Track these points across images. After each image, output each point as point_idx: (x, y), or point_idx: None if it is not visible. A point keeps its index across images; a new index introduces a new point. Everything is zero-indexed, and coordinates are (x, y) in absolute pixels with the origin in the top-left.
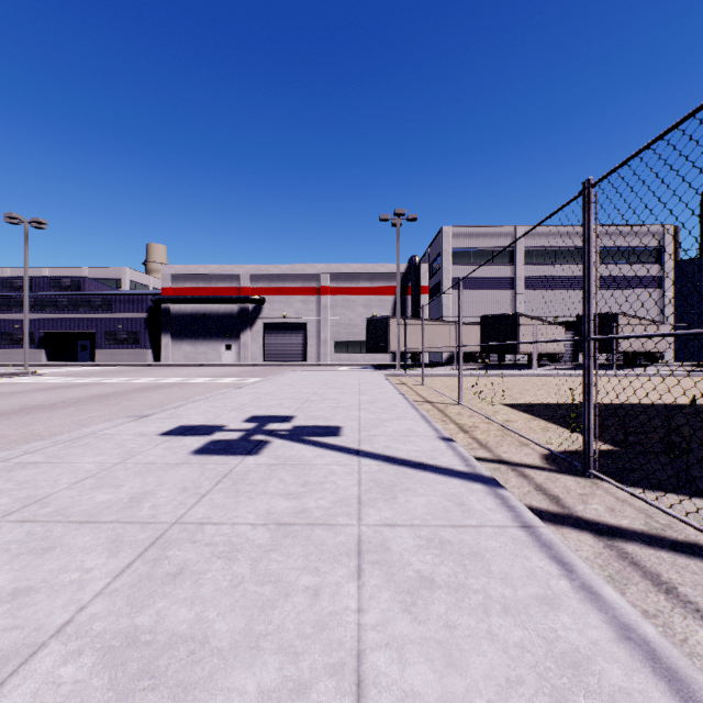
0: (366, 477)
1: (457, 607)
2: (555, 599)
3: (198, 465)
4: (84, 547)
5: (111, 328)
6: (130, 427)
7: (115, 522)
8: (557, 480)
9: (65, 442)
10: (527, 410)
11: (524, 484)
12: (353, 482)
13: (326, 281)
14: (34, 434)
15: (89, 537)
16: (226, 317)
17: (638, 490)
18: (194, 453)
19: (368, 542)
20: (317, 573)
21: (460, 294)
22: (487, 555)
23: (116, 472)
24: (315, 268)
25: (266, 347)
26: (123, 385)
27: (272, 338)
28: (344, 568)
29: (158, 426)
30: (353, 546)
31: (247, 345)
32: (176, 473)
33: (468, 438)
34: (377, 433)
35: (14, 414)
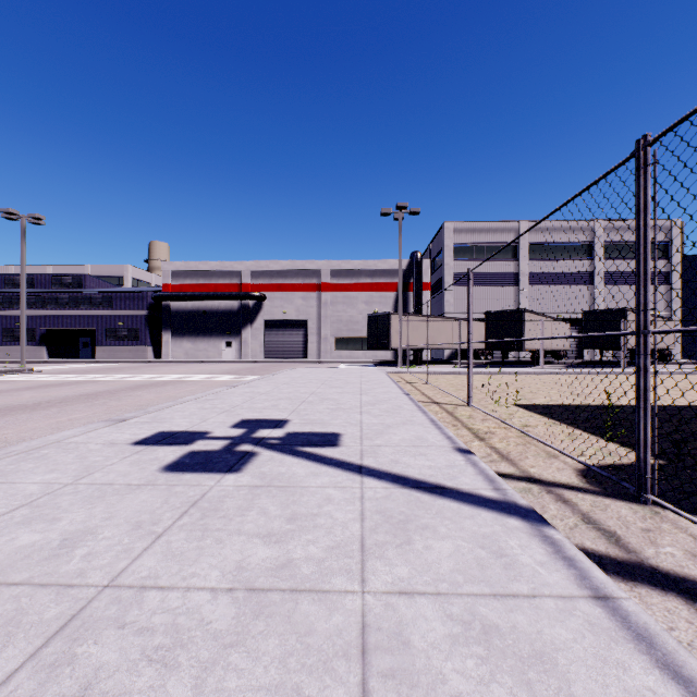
0: (370, 506)
1: None
2: None
3: (164, 487)
4: None
5: (112, 325)
6: (101, 434)
7: (25, 584)
8: (607, 507)
9: (19, 453)
10: (545, 412)
11: (567, 514)
12: (354, 515)
13: (327, 278)
14: (1, 440)
15: None
16: (227, 314)
17: None
18: (165, 469)
19: (376, 627)
20: None
21: (470, 287)
22: (559, 659)
23: (61, 498)
24: (316, 264)
25: (266, 344)
26: (117, 382)
27: (273, 335)
28: (340, 688)
29: (134, 433)
30: (354, 637)
31: (247, 342)
32: (134, 500)
33: (485, 448)
34: (381, 442)
35: None
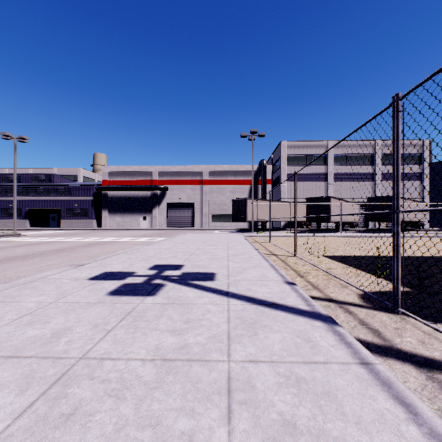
0: (233, 315)
1: None
2: None
3: (110, 304)
4: None
5: (70, 206)
6: (69, 273)
7: (34, 357)
8: (374, 316)
9: (20, 284)
10: (341, 260)
11: (350, 319)
12: (223, 320)
13: (207, 176)
14: (6, 277)
15: (8, 373)
16: (143, 199)
17: (438, 325)
18: (110, 294)
19: (236, 379)
20: (193, 415)
21: (296, 182)
22: (338, 394)
23: (49, 310)
24: (200, 168)
25: (168, 218)
26: (75, 242)
27: (172, 212)
28: (216, 409)
29: (89, 273)
30: (223, 384)
31: (156, 217)
32: (92, 311)
33: (304, 281)
34: (240, 278)
35: None
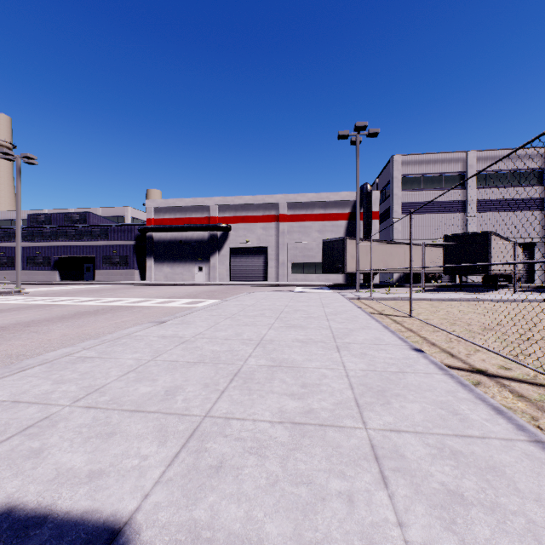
0: None
1: None
2: None
3: None
4: None
5: (107, 253)
6: None
7: None
8: None
9: None
10: None
11: None
12: None
13: (284, 210)
14: None
15: None
16: (198, 243)
17: None
18: None
19: None
20: None
21: None
22: None
23: None
24: (274, 198)
25: (232, 269)
26: (64, 308)
27: (237, 261)
28: None
29: None
30: None
31: (216, 267)
32: None
33: None
34: None
35: None
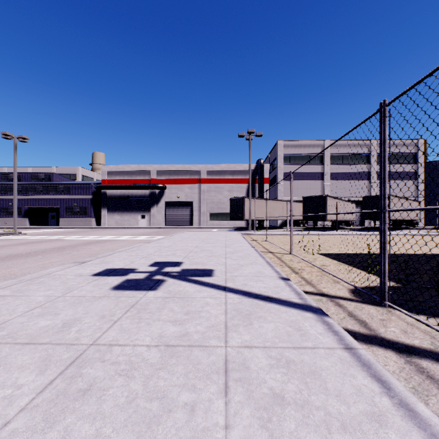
0: (230, 307)
1: (304, 424)
2: (381, 416)
3: (114, 297)
4: (21, 365)
5: (69, 205)
6: (73, 270)
7: (49, 343)
8: (363, 309)
9: (27, 280)
10: (335, 258)
11: (340, 312)
12: (221, 311)
13: (205, 175)
14: (11, 274)
15: (27, 357)
16: (142, 198)
17: (421, 316)
18: (113, 288)
19: (232, 361)
20: (194, 390)
21: (291, 182)
22: (322, 373)
23: (57, 303)
24: (198, 167)
25: (167, 217)
26: (75, 240)
27: (171, 211)
28: (214, 385)
29: (92, 269)
30: (221, 365)
31: (155, 215)
32: (98, 304)
33: (298, 277)
34: (237, 274)
35: (1, 260)
